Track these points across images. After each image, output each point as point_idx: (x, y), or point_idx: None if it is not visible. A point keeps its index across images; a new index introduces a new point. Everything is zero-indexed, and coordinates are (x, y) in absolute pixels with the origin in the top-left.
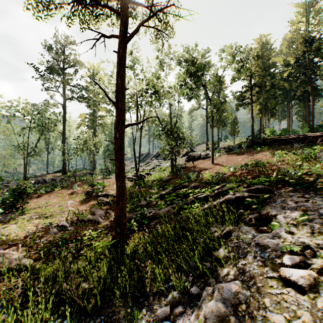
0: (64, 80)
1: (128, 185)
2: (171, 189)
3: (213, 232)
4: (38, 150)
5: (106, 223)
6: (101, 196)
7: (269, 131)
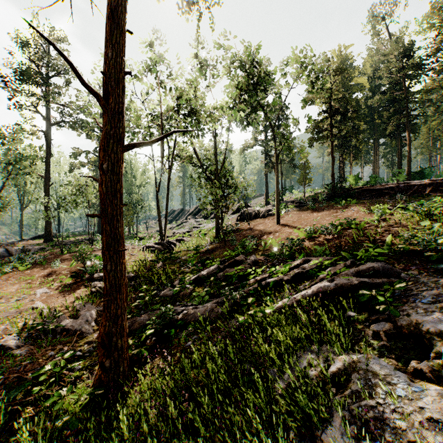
0: (47, 93)
1: (146, 259)
2: (216, 266)
3: (305, 367)
4: (2, 203)
5: (97, 334)
6: (98, 279)
7: (353, 178)
